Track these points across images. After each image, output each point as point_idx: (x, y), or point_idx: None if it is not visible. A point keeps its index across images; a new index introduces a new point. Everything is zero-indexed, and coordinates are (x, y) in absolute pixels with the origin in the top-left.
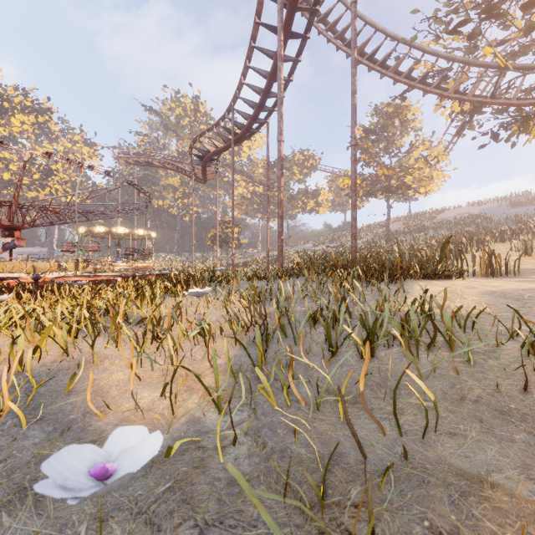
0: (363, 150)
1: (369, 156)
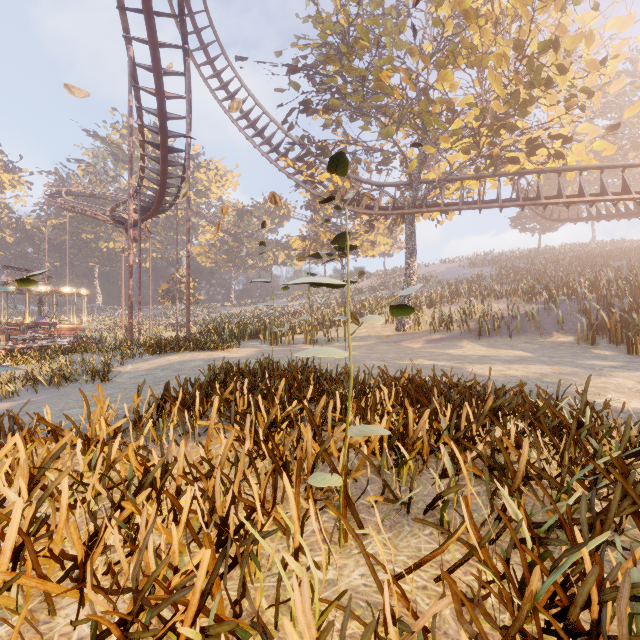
0: (315, 211)
1: (322, 217)
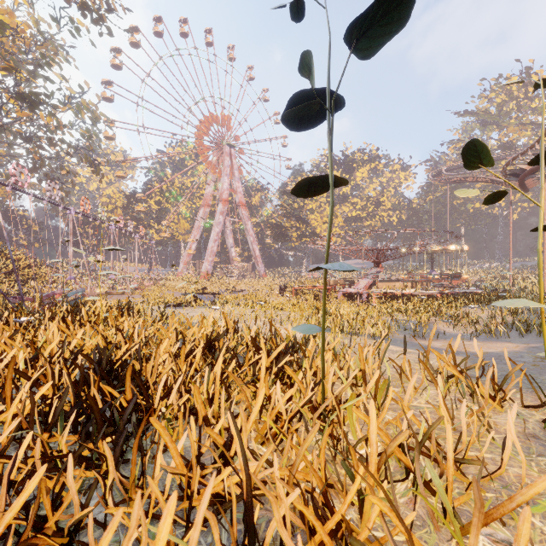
0: None
1: None
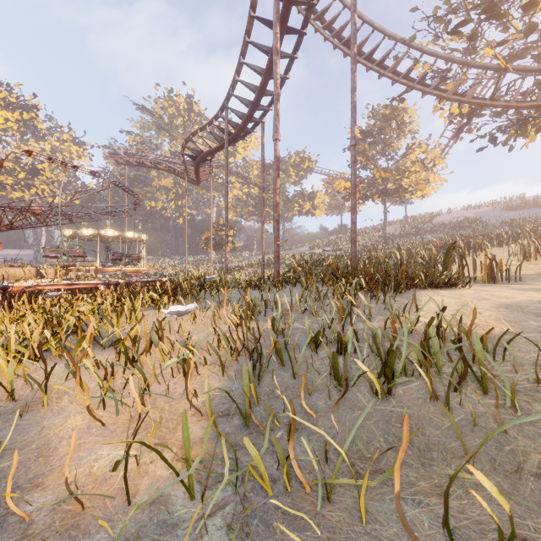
0: (359, 153)
1: (365, 159)
